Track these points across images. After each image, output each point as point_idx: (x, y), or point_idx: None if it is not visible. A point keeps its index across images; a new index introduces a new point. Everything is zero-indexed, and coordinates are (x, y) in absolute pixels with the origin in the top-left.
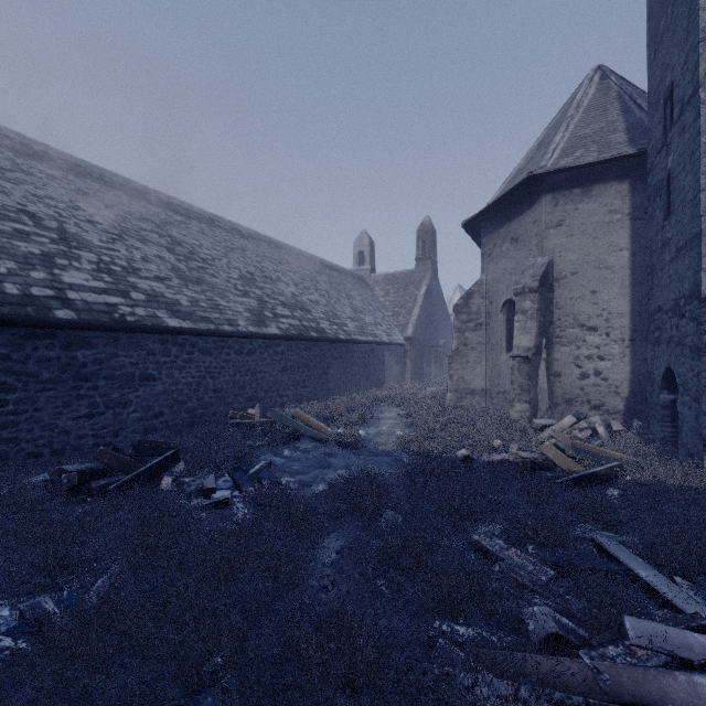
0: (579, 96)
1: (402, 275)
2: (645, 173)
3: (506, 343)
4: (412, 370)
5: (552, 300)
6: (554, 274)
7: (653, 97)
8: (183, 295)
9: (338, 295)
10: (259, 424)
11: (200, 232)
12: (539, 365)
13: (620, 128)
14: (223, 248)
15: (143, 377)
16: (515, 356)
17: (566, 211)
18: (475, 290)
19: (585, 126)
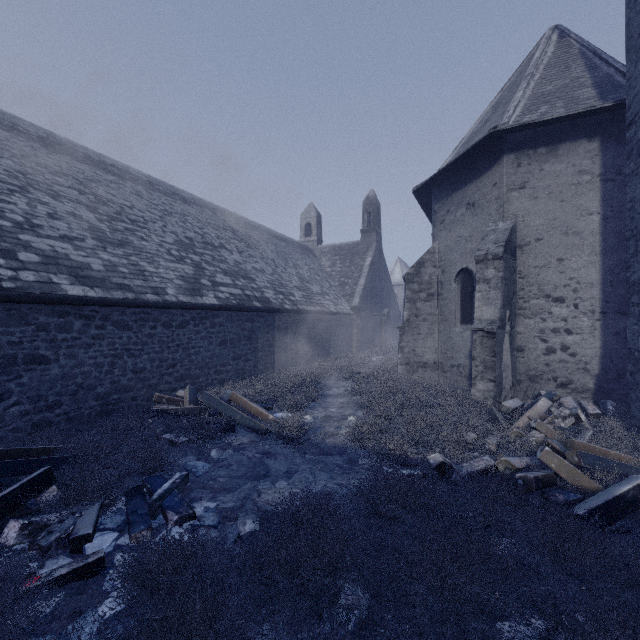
0: (538, 54)
1: (347, 246)
2: (618, 130)
3: (461, 314)
4: (358, 339)
5: (514, 268)
6: (516, 240)
7: (638, 38)
8: (97, 258)
9: (284, 264)
10: (186, 411)
11: (134, 193)
12: (504, 340)
13: (587, 83)
14: (159, 211)
15: (31, 360)
16: (478, 330)
17: (530, 172)
18: (427, 259)
19: (547, 82)
